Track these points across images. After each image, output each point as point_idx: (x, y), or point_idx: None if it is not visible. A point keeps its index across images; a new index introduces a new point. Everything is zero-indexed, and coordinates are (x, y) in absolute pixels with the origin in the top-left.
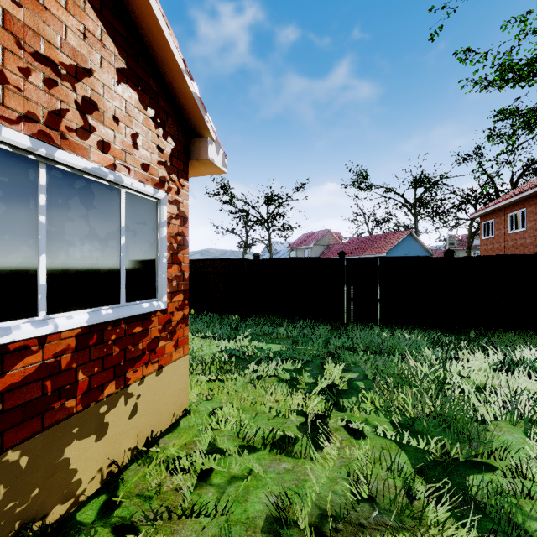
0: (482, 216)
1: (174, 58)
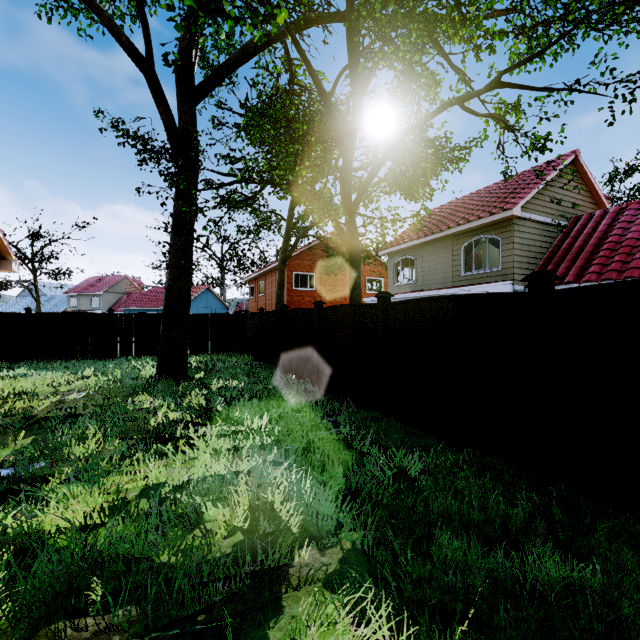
0: (250, 281)
1: (0, 236)
